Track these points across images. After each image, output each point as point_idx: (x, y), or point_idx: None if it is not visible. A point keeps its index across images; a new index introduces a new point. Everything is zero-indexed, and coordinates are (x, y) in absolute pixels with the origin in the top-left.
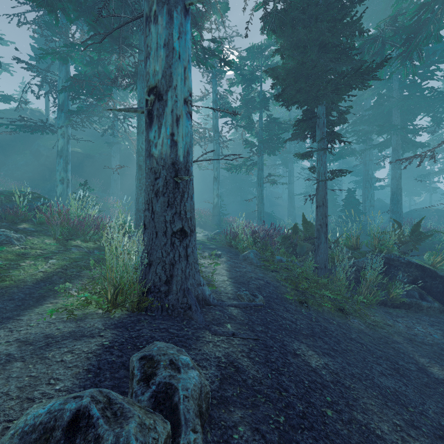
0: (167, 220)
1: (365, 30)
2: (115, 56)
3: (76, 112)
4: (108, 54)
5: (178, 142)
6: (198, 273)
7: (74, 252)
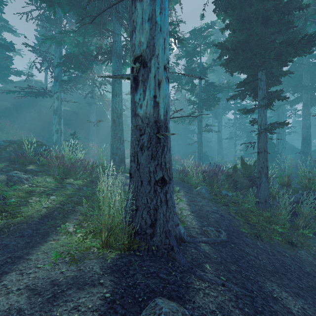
0: (151, 171)
1: (305, 6)
2: (95, 39)
3: (67, 81)
4: (91, 37)
5: (159, 103)
6: (175, 215)
7: (68, 189)
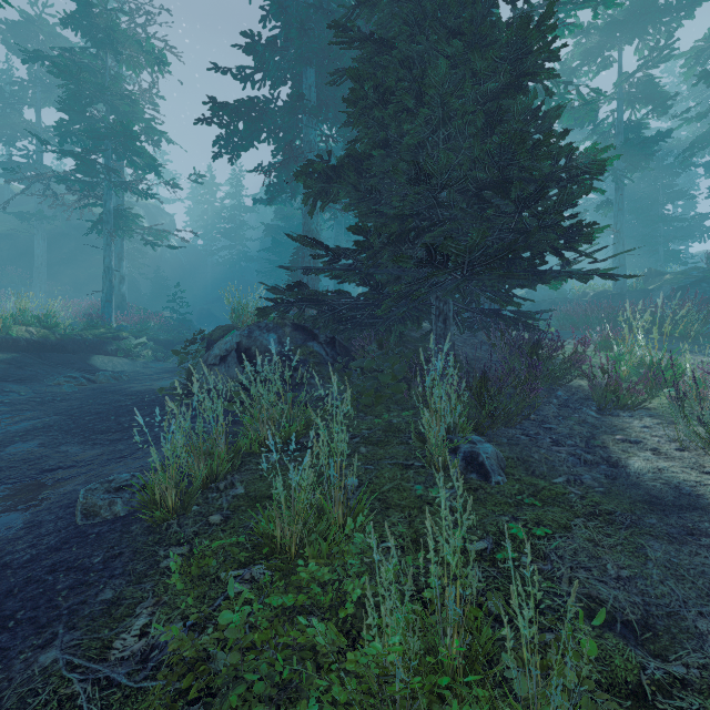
0: None
1: None
2: None
3: None
4: None
5: None
6: None
7: None
